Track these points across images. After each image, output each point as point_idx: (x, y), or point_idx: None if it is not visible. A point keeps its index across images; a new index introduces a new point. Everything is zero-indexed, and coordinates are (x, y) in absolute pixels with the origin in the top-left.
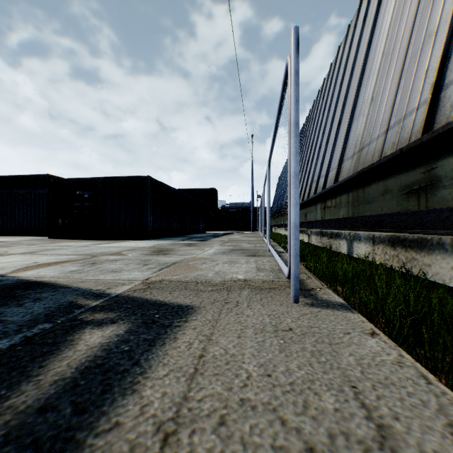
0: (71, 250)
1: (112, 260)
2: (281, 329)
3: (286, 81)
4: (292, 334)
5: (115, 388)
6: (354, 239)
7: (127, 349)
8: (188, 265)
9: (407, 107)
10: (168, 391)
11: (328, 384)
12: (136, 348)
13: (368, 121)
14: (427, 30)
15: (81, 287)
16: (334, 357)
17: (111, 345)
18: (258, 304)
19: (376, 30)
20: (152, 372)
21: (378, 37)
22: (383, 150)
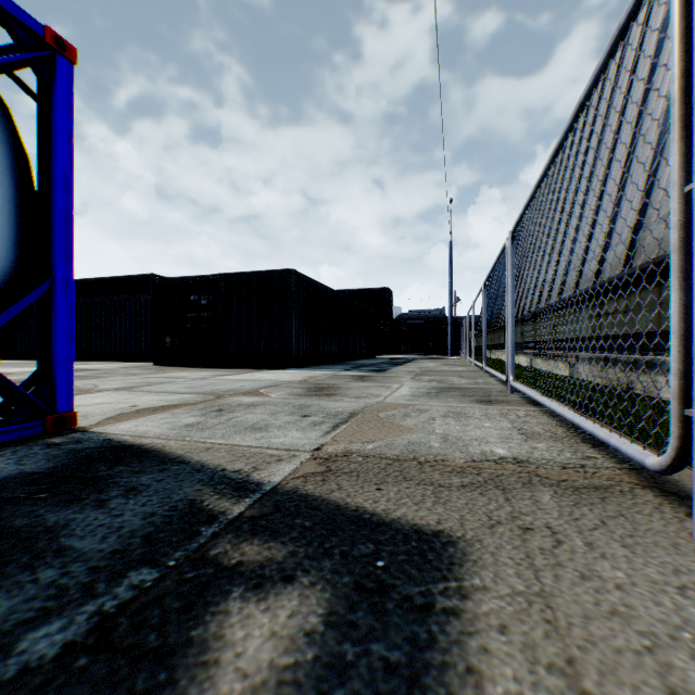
0: (184, 384)
1: (248, 404)
2: None
3: (627, 27)
4: None
5: None
6: None
7: None
8: (380, 420)
9: None
10: None
11: None
12: None
13: None
14: None
15: (205, 461)
16: None
17: (303, 680)
18: (611, 541)
19: None
20: None
21: None
22: None
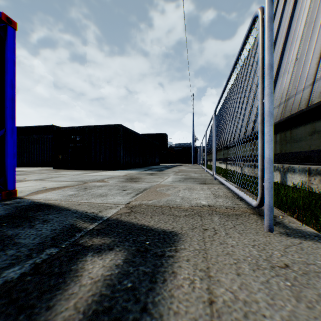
0: (68, 177)
1: (98, 186)
2: (276, 265)
3: (248, 35)
4: (293, 273)
5: None
6: (288, 171)
7: (129, 285)
8: (157, 191)
9: None
10: None
11: None
12: (139, 285)
13: (293, 77)
14: None
15: (78, 209)
16: None
17: (113, 278)
18: (235, 232)
19: (298, 6)
20: None
21: (299, 10)
22: (310, 99)
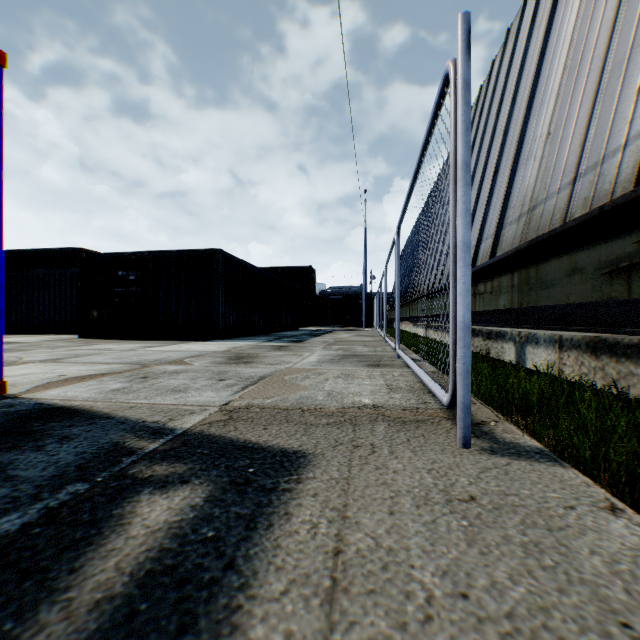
0: (112, 356)
1: (172, 372)
2: (456, 498)
3: (440, 103)
4: (478, 508)
5: (199, 620)
6: (528, 342)
7: (211, 535)
8: (284, 381)
9: (607, 144)
10: (293, 628)
11: (577, 618)
12: (227, 533)
13: (542, 167)
14: (639, 29)
15: (129, 416)
16: (565, 558)
17: (184, 526)
18: (406, 450)
19: (553, 34)
20: (260, 585)
21: (556, 43)
22: (568, 209)
